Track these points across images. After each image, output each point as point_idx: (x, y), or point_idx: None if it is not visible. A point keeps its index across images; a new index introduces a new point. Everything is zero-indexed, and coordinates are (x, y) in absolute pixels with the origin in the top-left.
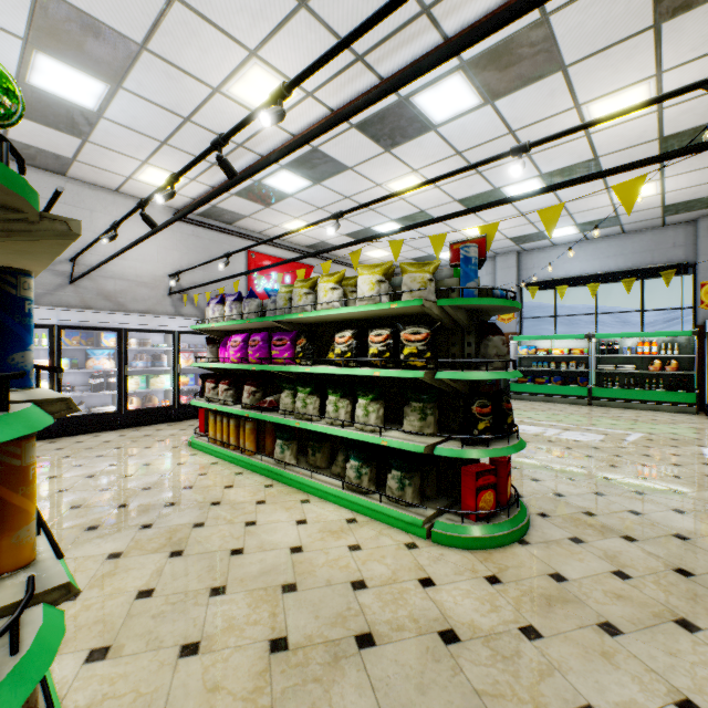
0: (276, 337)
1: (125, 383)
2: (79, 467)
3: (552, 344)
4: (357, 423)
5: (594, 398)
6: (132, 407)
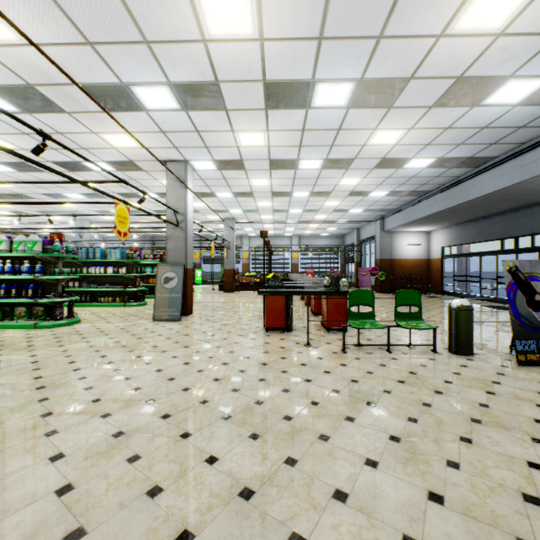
0: None
1: None
2: None
3: None
4: None
5: None
6: None
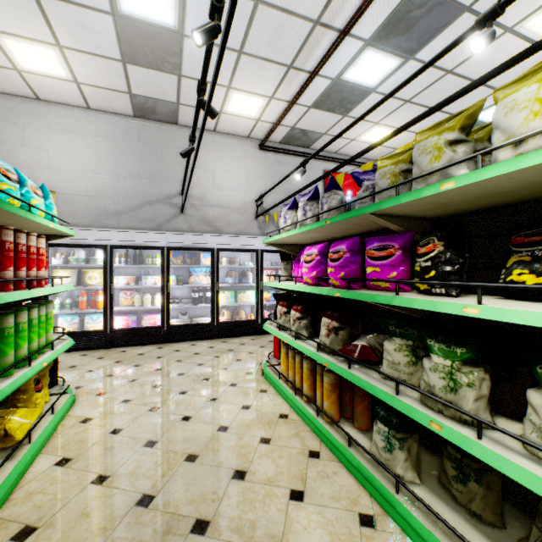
0: (372, 245)
1: (217, 297)
2: (155, 388)
3: None
4: None
5: None
6: (223, 319)
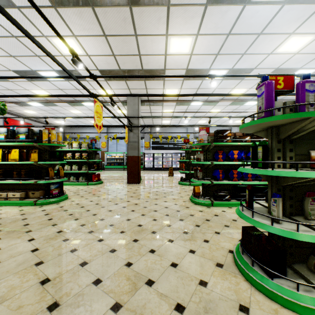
0: None
1: None
2: None
3: (116, 155)
4: (73, 169)
5: (125, 168)
6: None
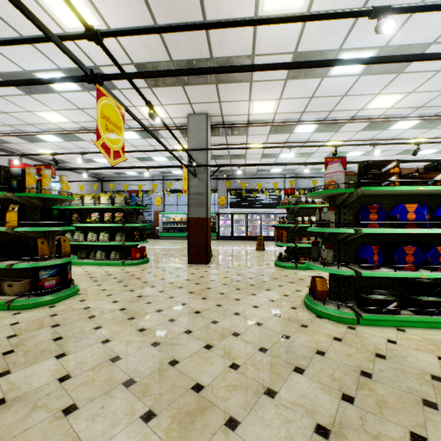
0: None
1: None
2: None
3: (176, 216)
4: (101, 240)
5: None
6: None
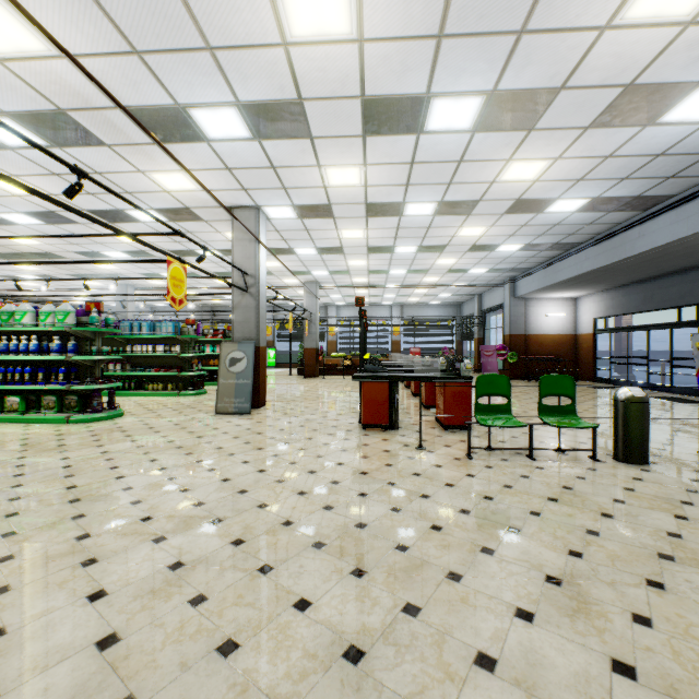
0: None
1: None
2: None
3: None
4: None
5: None
6: None
